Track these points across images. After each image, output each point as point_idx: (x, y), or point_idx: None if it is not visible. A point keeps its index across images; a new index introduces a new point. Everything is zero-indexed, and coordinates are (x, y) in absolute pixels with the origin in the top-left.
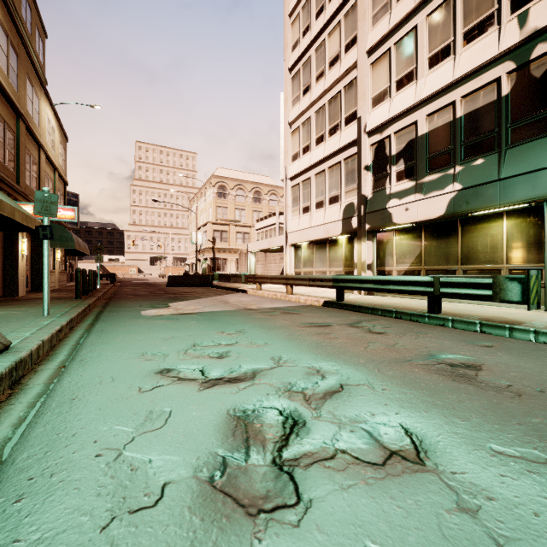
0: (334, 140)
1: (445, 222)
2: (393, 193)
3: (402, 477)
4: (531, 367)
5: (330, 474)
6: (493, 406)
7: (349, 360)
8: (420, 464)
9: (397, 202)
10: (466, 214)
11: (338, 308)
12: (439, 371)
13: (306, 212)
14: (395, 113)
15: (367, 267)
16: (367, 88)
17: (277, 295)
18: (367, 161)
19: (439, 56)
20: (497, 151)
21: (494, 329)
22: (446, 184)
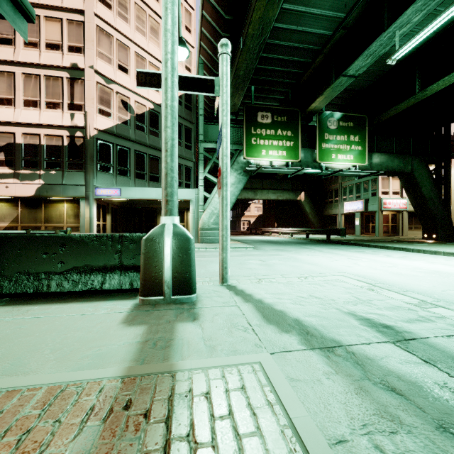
0: None
1: (35, 199)
2: None
3: None
4: None
5: None
6: None
7: None
8: None
9: None
10: (47, 197)
11: None
12: None
13: None
14: None
15: None
16: None
17: None
18: None
19: (31, 103)
20: (62, 170)
21: None
22: (35, 178)
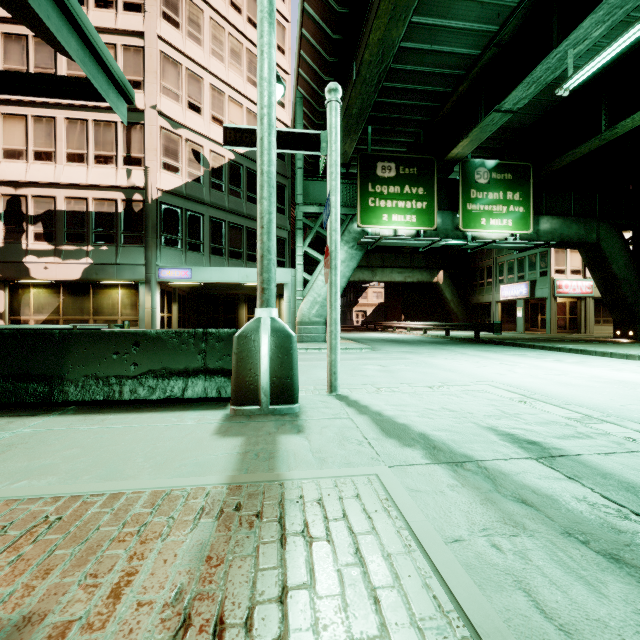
0: None
1: (81, 284)
2: (31, 250)
3: None
4: None
5: None
6: None
7: None
8: None
9: (35, 259)
10: (96, 281)
11: None
12: None
13: None
14: (33, 179)
15: None
16: None
17: None
18: None
19: (76, 158)
20: (116, 245)
21: None
22: (82, 256)
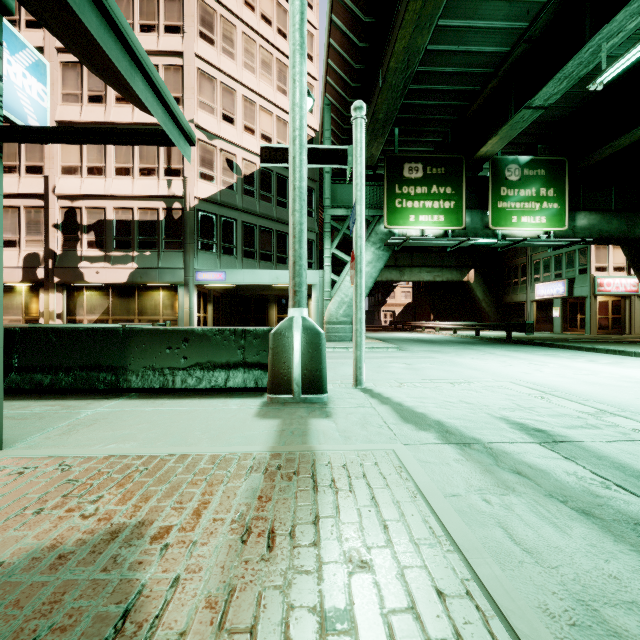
0: (10, 181)
1: (127, 287)
2: (85, 256)
3: None
4: None
5: None
6: None
7: None
8: None
9: (89, 264)
10: (141, 284)
11: None
12: None
13: None
14: (87, 192)
15: (57, 316)
16: (57, 154)
17: None
18: (57, 220)
19: (123, 171)
20: (158, 251)
21: None
22: (128, 261)
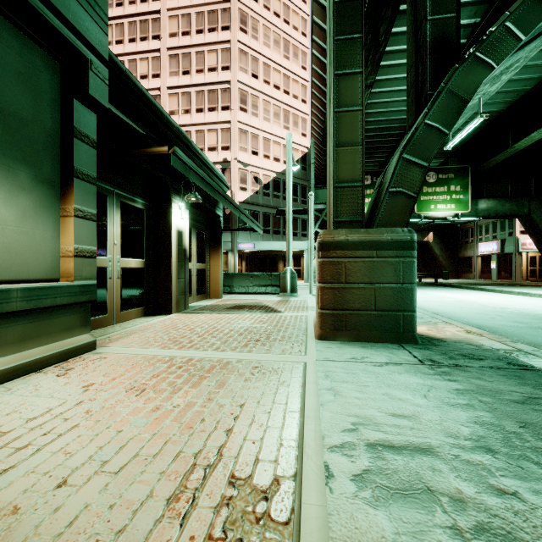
0: None
1: None
2: None
3: None
4: None
5: None
6: None
7: None
8: None
9: None
10: None
11: None
12: None
13: None
14: None
15: None
16: None
17: None
18: None
19: None
20: None
21: None
22: None
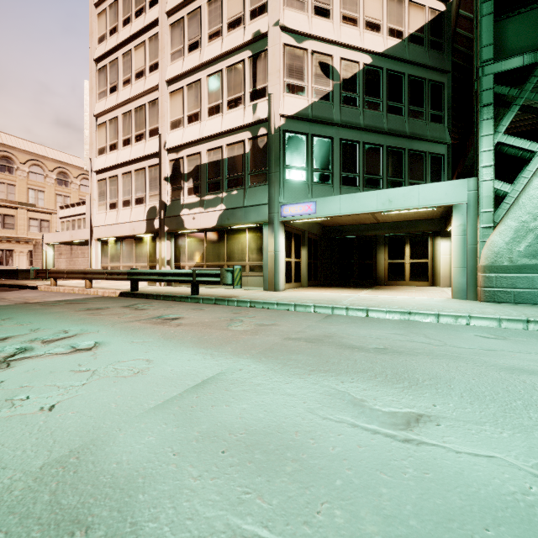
0: (140, 147)
1: (218, 231)
2: (185, 204)
3: (75, 354)
4: (206, 315)
5: (34, 359)
6: (158, 330)
7: (98, 324)
8: (89, 350)
9: (187, 211)
10: (229, 226)
11: (132, 297)
12: (152, 322)
13: (113, 208)
14: (186, 141)
15: (167, 262)
16: (167, 112)
17: (74, 289)
18: (167, 174)
19: (214, 110)
20: (244, 188)
21: (221, 302)
22: (218, 204)
